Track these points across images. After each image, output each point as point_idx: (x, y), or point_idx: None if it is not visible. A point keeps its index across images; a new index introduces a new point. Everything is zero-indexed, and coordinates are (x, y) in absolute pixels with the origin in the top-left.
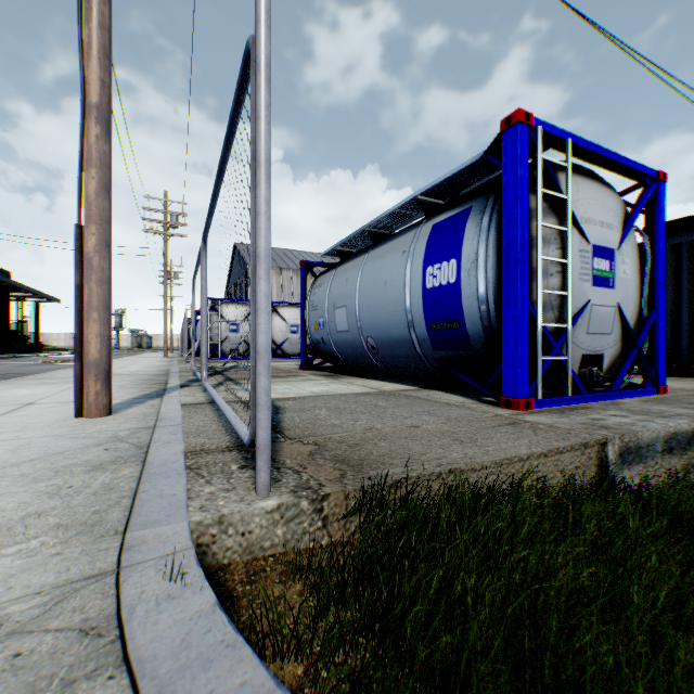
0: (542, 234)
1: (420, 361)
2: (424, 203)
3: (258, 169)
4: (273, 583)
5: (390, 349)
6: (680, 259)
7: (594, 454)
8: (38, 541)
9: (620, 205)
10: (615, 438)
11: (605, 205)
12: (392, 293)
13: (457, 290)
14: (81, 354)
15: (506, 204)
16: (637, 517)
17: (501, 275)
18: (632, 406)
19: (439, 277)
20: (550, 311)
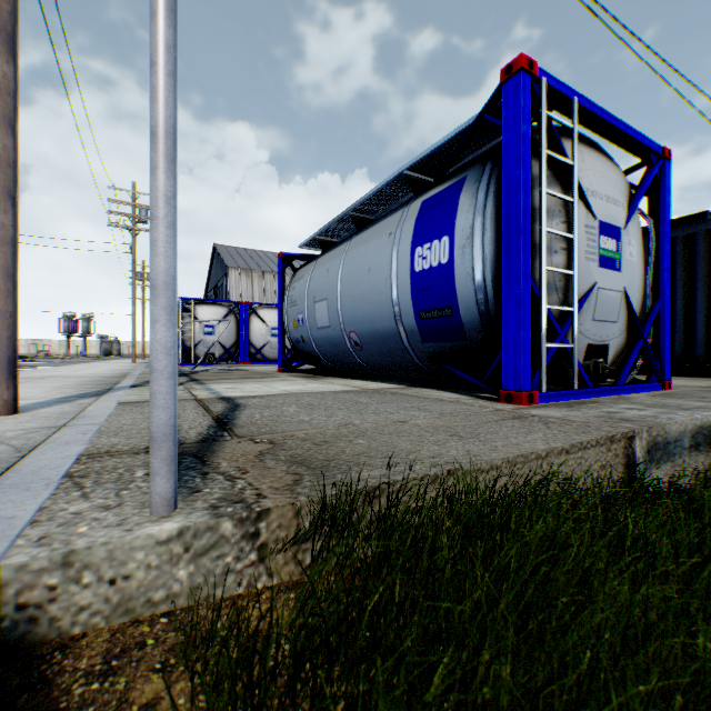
0: (546, 205)
1: (408, 356)
2: (412, 179)
3: None
4: (149, 674)
5: (375, 344)
6: (675, 254)
7: (621, 451)
8: None
9: (625, 183)
10: (642, 431)
11: (611, 180)
12: (376, 280)
13: (449, 271)
14: None
15: (507, 166)
16: (691, 529)
17: (500, 251)
18: (643, 400)
19: (430, 257)
20: (554, 293)
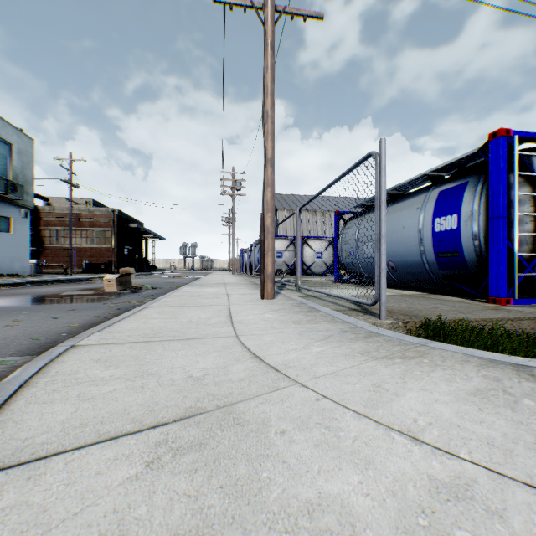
0: (518, 198)
1: (428, 277)
2: (431, 176)
3: (382, 205)
4: None
5: (406, 269)
6: None
7: None
8: (326, 323)
9: None
10: None
11: None
12: (408, 234)
13: (456, 233)
14: (263, 271)
15: (492, 183)
16: None
17: (488, 225)
18: None
19: (444, 225)
20: (524, 245)
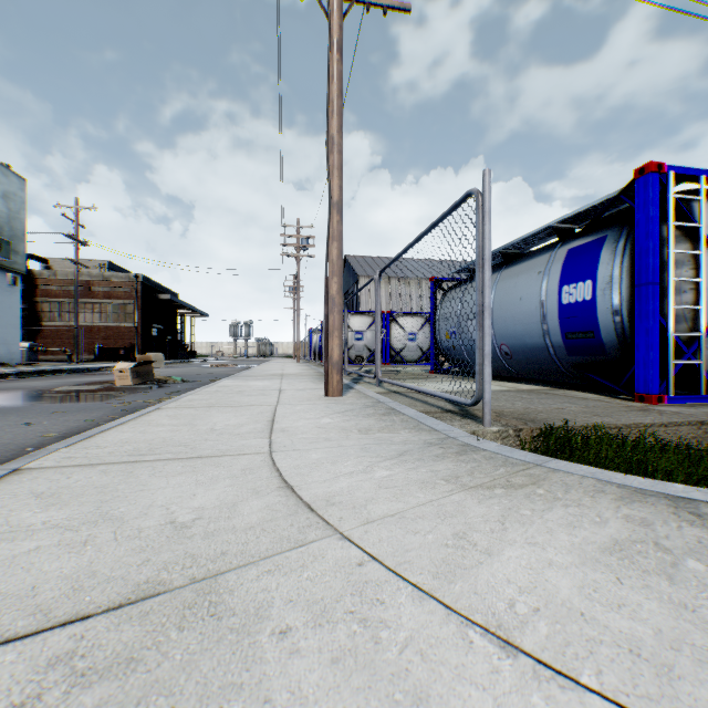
0: (674, 258)
1: (554, 365)
2: (558, 229)
3: (485, 264)
4: None
5: (524, 355)
6: None
7: None
8: (406, 431)
9: None
10: None
11: None
12: (527, 307)
13: (591, 306)
14: (327, 357)
15: (638, 237)
16: None
17: (633, 295)
18: None
19: (574, 294)
20: (682, 323)
